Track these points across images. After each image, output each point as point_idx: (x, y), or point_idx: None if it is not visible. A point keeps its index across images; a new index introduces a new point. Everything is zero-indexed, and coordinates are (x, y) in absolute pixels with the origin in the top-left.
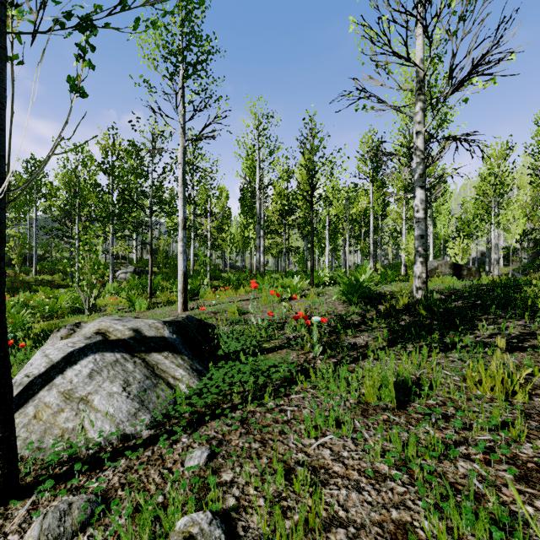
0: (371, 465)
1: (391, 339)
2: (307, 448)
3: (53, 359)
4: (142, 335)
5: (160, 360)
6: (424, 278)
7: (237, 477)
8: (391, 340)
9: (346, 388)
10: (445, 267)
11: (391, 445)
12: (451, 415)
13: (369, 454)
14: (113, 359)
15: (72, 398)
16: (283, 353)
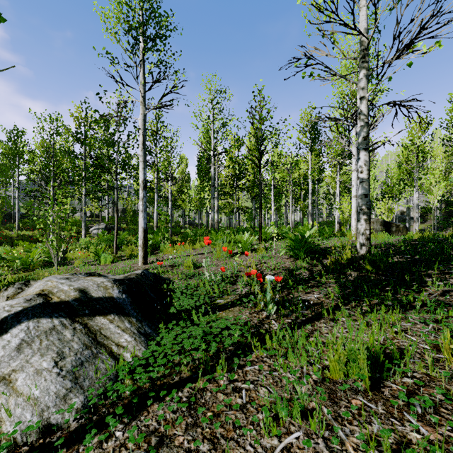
0: None
1: (342, 296)
2: None
3: None
4: (88, 296)
5: (104, 325)
6: (368, 234)
7: None
8: (343, 297)
9: (306, 358)
10: (376, 224)
11: None
12: (439, 402)
13: None
14: (49, 326)
15: None
16: (235, 312)
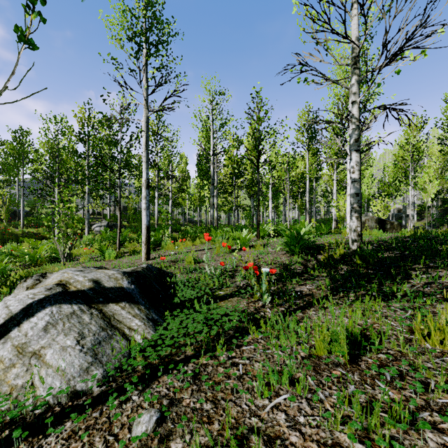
0: (331, 435)
1: (333, 288)
2: (261, 411)
3: (13, 310)
4: (101, 286)
5: (117, 311)
6: (359, 231)
7: (186, 447)
8: (333, 289)
9: (296, 339)
10: (371, 222)
11: (349, 409)
12: (406, 372)
13: (327, 420)
14: (70, 310)
15: (25, 353)
16: (234, 301)
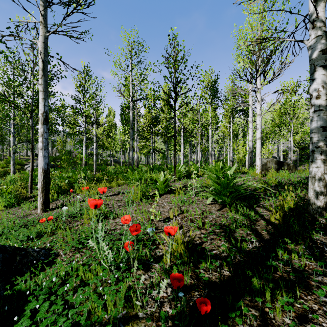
0: None
1: None
2: None
3: None
4: None
5: None
6: None
7: None
8: None
9: None
10: (271, 163)
11: None
12: None
13: None
14: None
15: None
16: None
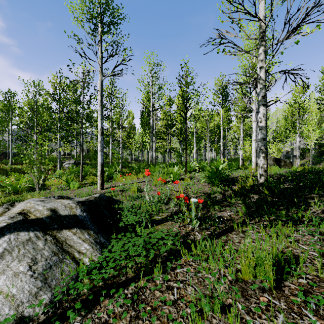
0: None
1: (248, 213)
2: None
3: None
4: (57, 214)
5: (69, 236)
6: (265, 167)
7: None
8: (248, 214)
9: (222, 262)
10: (270, 160)
11: None
12: None
13: None
14: (26, 237)
15: None
16: (168, 225)
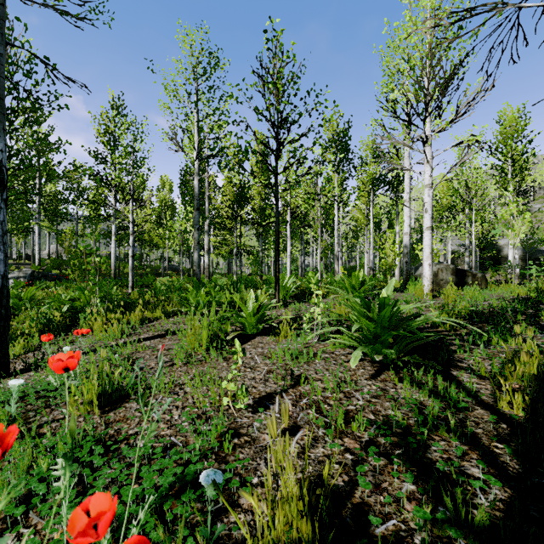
0: None
1: None
2: None
3: None
4: None
5: None
6: None
7: None
8: None
9: None
10: (446, 273)
11: None
12: None
13: None
14: None
15: None
16: None
